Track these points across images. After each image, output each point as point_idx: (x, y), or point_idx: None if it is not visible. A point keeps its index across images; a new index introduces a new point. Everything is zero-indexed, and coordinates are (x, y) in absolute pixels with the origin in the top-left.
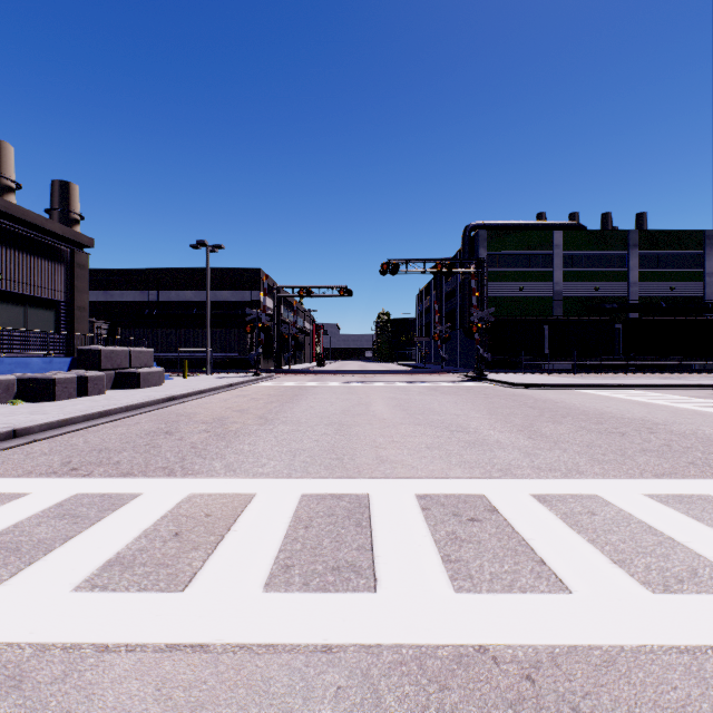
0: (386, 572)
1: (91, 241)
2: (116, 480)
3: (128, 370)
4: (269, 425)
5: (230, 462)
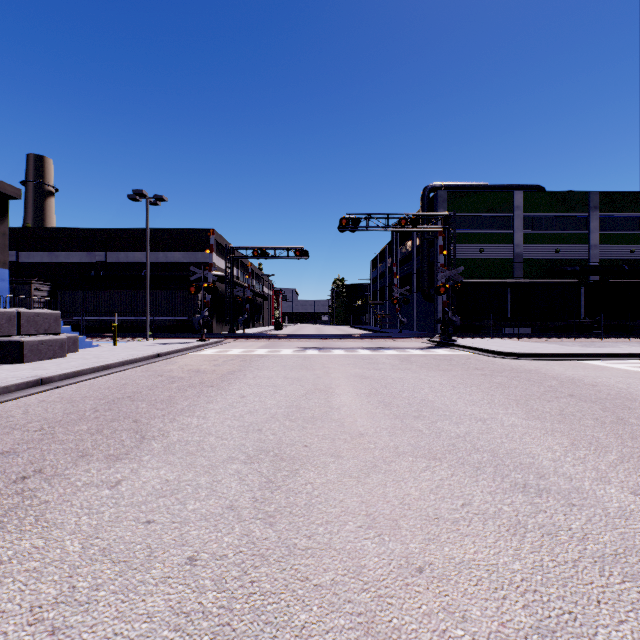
0: None
1: (18, 191)
2: None
3: (8, 338)
4: (129, 460)
5: None
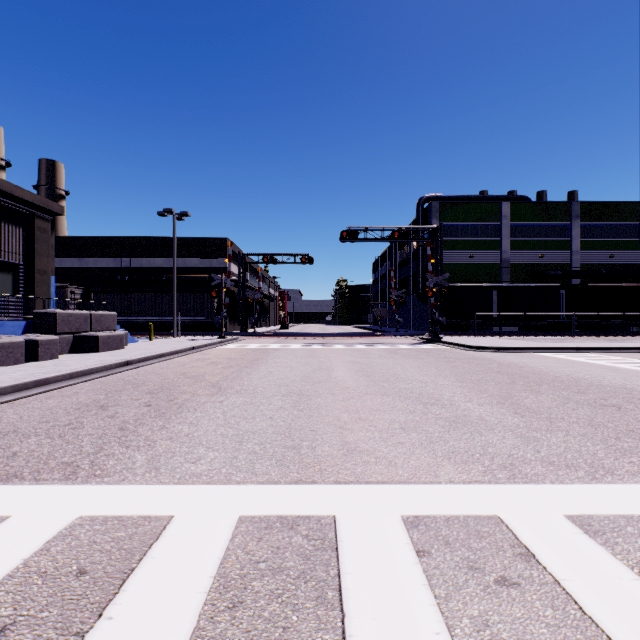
0: None
1: (63, 209)
2: None
3: (87, 333)
4: (220, 395)
5: (156, 454)
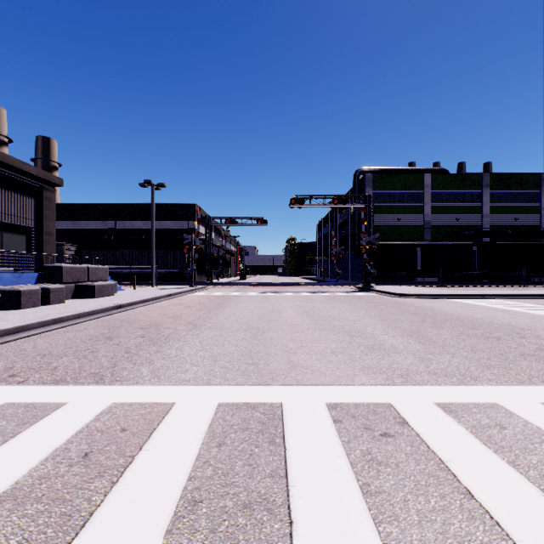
0: (302, 510)
1: (61, 180)
2: (47, 388)
3: (86, 283)
4: (196, 330)
5: (156, 368)
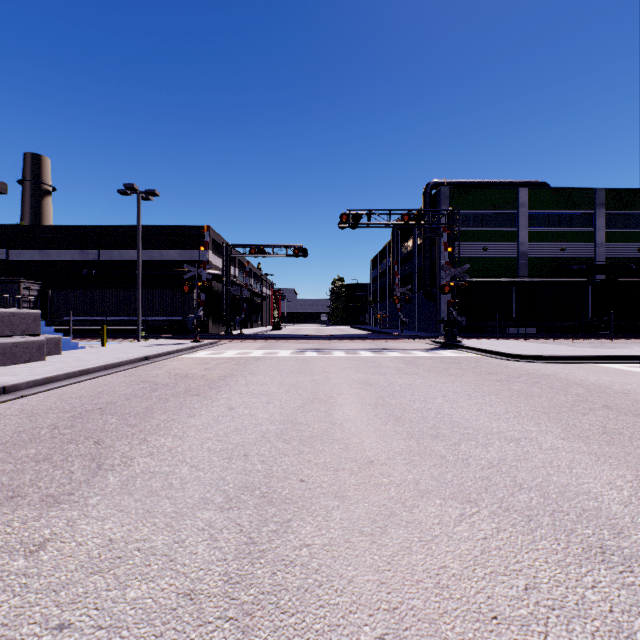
0: None
1: (3, 185)
2: None
3: None
4: (70, 504)
5: None
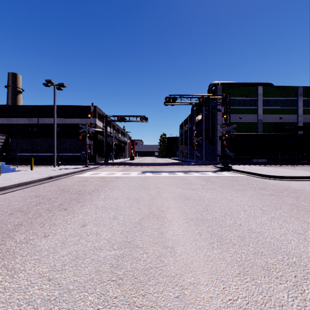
0: None
1: None
2: None
3: None
4: None
5: None
